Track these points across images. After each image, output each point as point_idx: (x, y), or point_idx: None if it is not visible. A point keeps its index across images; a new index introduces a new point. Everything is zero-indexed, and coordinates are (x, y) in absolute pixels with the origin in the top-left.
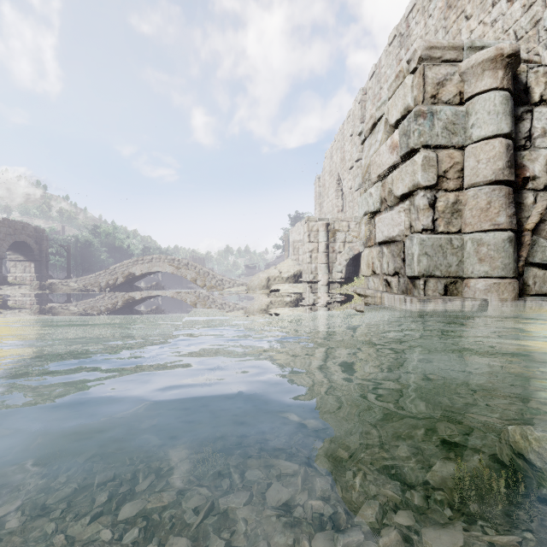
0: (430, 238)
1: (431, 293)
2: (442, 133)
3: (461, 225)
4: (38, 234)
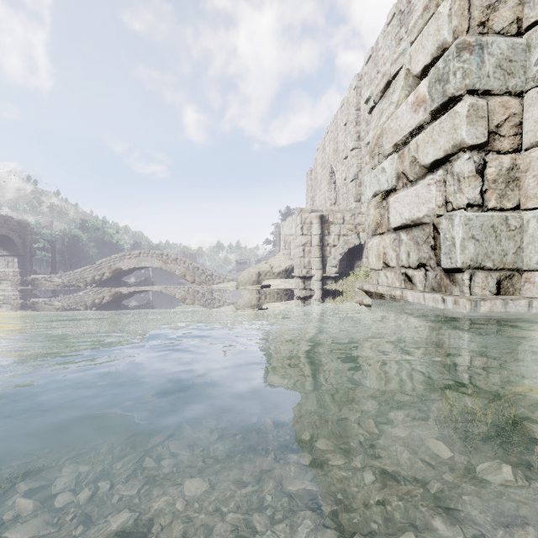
0: (478, 215)
1: (479, 291)
2: (494, 73)
3: (520, 198)
4: (22, 228)
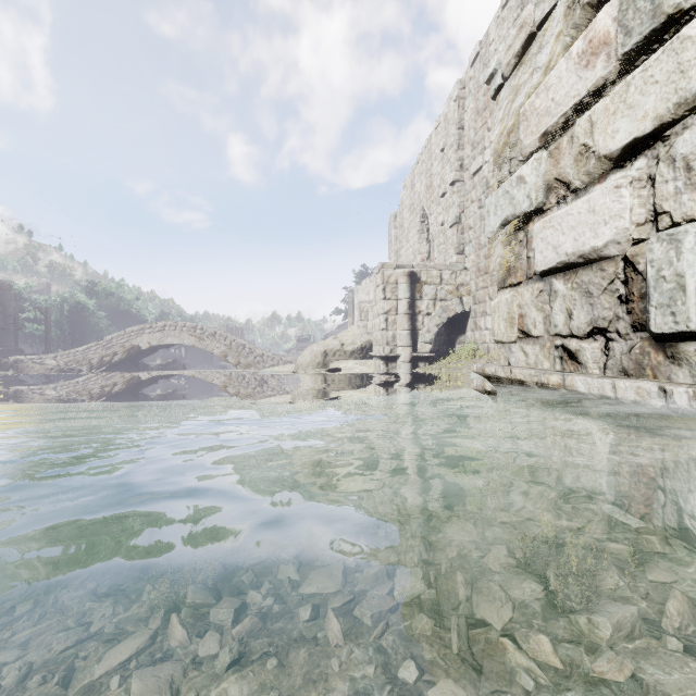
0: None
1: None
2: None
3: None
4: (3, 292)
